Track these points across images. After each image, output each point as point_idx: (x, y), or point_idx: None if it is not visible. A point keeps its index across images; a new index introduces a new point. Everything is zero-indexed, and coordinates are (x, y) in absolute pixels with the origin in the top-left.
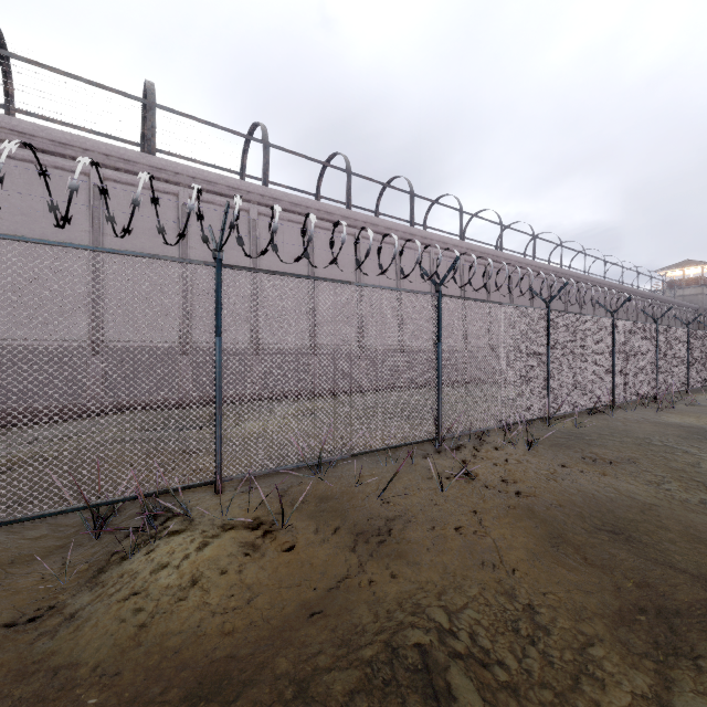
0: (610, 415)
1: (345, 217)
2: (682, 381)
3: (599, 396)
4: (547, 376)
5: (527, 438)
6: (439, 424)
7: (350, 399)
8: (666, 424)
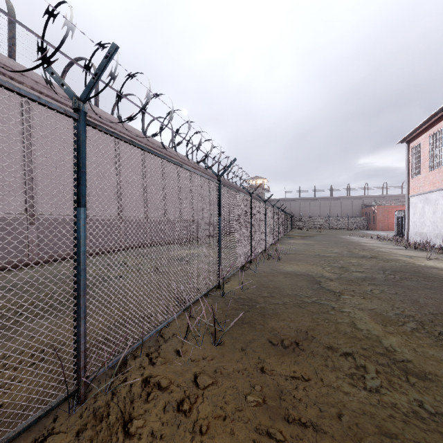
0: (254, 270)
1: (4, 64)
2: (272, 238)
3: (248, 256)
4: (219, 245)
5: (215, 331)
6: (79, 362)
7: (3, 279)
8: (289, 274)
